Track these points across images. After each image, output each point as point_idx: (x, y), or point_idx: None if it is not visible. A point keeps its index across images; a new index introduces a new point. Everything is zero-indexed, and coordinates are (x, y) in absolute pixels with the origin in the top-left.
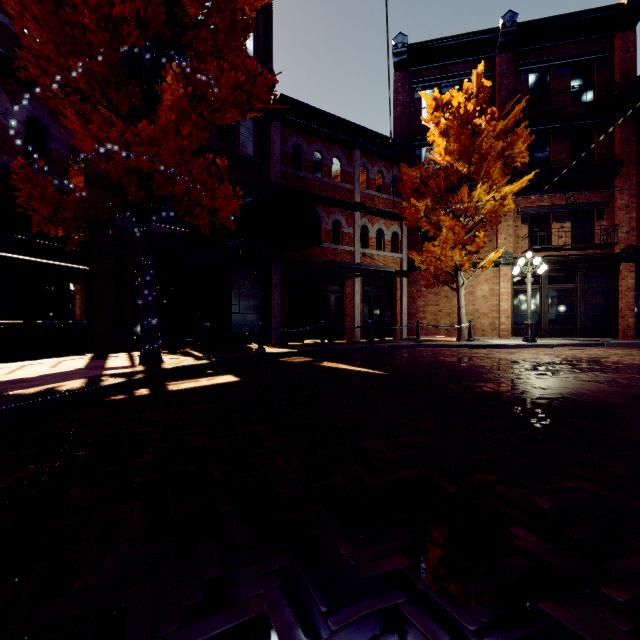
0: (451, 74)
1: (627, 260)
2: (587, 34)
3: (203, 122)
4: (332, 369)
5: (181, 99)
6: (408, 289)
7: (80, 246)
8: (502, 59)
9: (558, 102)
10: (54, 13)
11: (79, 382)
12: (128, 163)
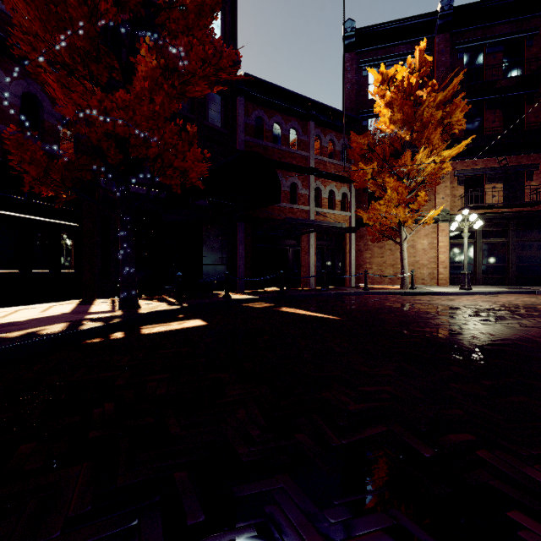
0: (394, 54)
1: None
2: (518, 15)
3: (174, 92)
4: (290, 314)
5: (154, 70)
6: (356, 243)
7: (70, 205)
8: (440, 39)
9: (492, 76)
10: None
11: (61, 326)
12: (106, 127)
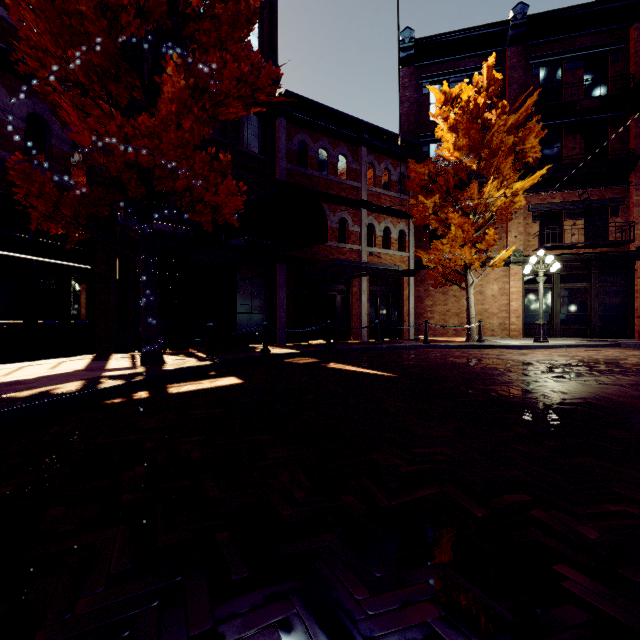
0: (459, 69)
1: None
2: (601, 25)
3: (205, 115)
4: (339, 371)
5: (182, 91)
6: (415, 288)
7: (82, 245)
8: (512, 52)
9: (571, 95)
10: (51, 2)
11: (76, 384)
12: (127, 157)
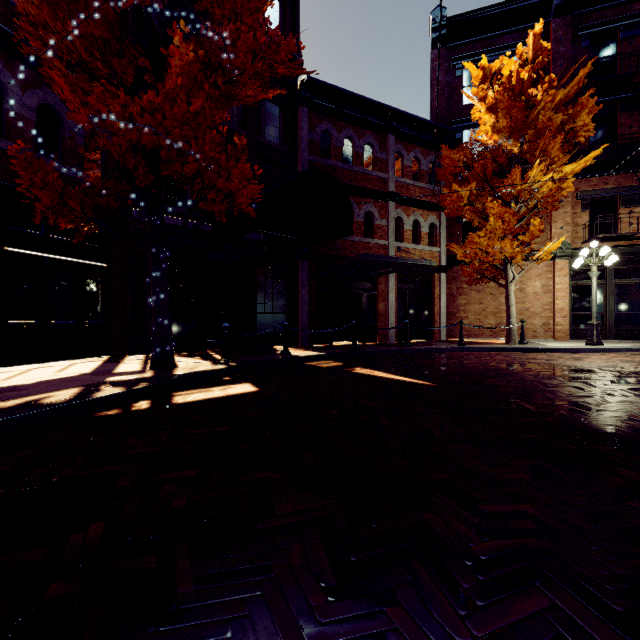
0: (497, 46)
1: None
2: None
3: (218, 92)
4: (366, 377)
5: (192, 64)
6: (447, 286)
7: (97, 242)
8: (558, 24)
9: (629, 66)
10: None
11: (71, 392)
12: (129, 137)
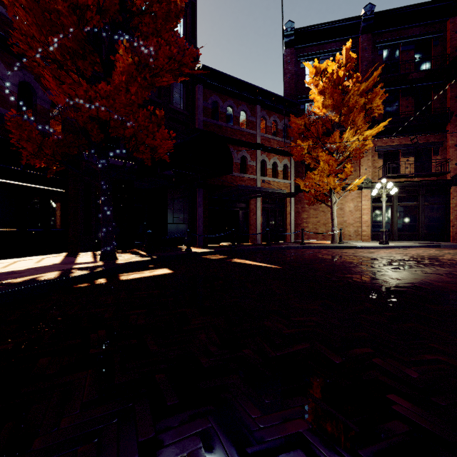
0: (326, 50)
1: (456, 184)
2: (426, 20)
3: (146, 83)
4: (240, 264)
5: (130, 66)
6: (295, 206)
7: (58, 175)
8: (364, 38)
9: (405, 69)
10: (37, 3)
11: (55, 274)
12: (91, 113)
